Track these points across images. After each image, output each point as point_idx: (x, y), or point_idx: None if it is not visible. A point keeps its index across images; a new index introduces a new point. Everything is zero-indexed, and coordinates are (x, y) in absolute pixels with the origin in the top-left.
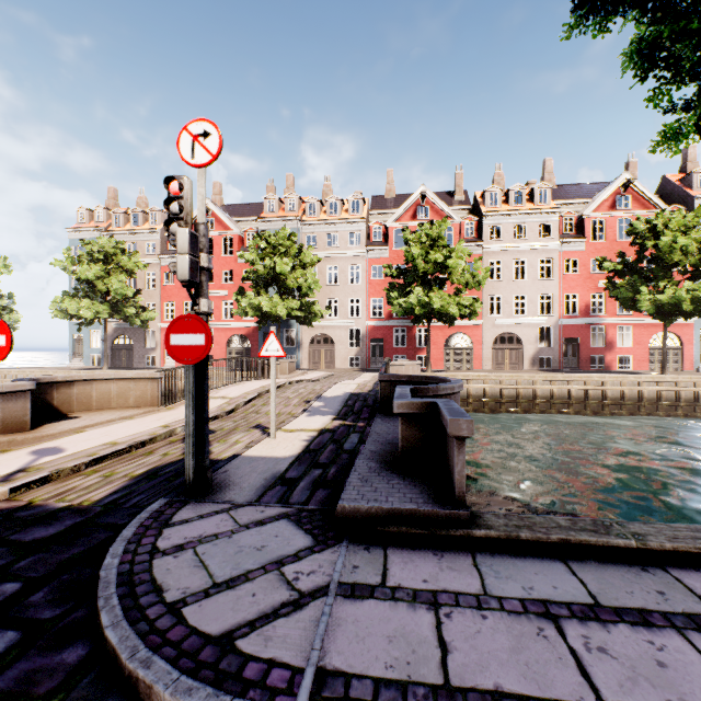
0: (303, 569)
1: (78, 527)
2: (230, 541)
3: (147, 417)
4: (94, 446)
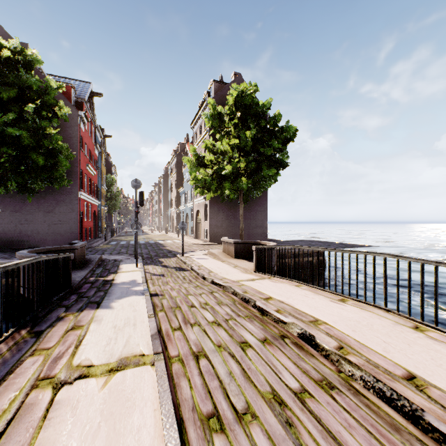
0: (106, 257)
1: (152, 258)
2: (120, 257)
3: (230, 267)
4: (195, 260)
